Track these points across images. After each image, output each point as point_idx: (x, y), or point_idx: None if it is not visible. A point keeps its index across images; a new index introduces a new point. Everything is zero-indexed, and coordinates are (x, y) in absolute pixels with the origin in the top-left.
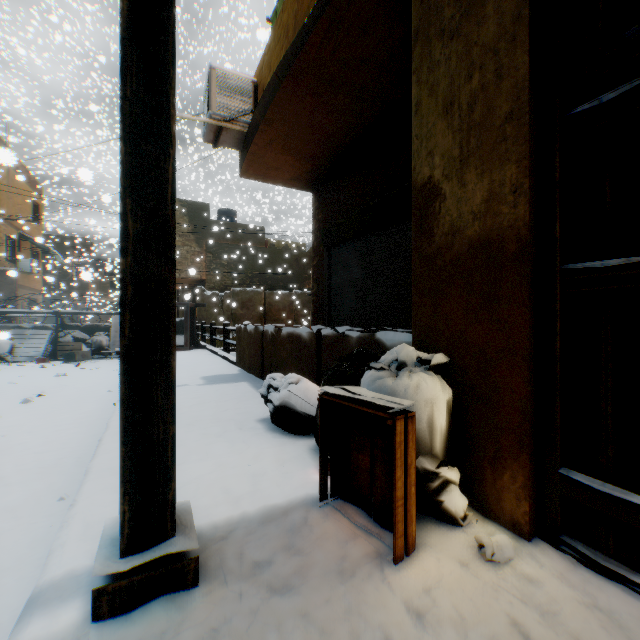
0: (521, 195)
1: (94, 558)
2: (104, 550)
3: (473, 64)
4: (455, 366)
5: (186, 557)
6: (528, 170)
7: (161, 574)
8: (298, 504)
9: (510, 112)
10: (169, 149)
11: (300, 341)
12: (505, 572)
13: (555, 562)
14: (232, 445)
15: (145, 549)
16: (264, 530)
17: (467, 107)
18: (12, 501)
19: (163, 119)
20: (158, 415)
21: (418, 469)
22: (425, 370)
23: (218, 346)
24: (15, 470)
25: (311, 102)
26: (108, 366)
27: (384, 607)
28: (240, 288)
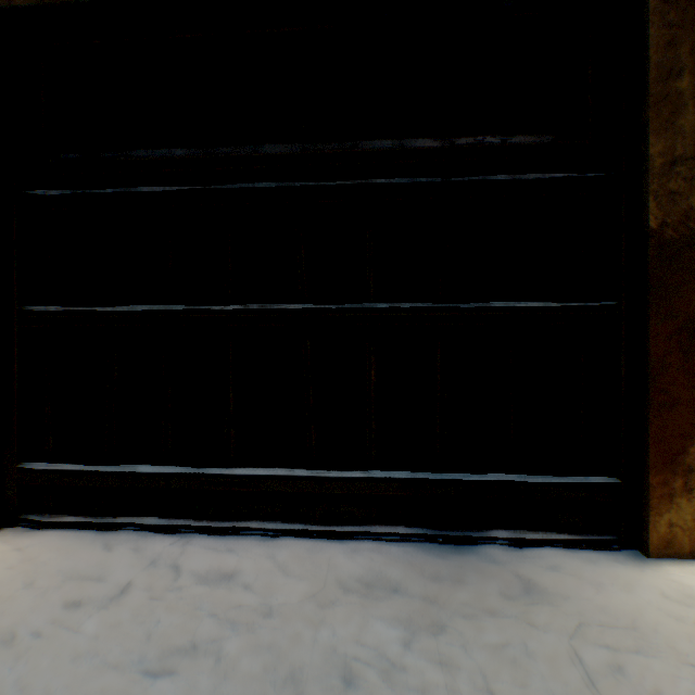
0: None
1: None
2: None
3: None
4: None
5: None
6: None
7: None
8: None
9: None
10: None
11: None
12: None
13: (9, 536)
14: None
15: None
16: None
17: None
18: None
19: None
20: None
21: None
22: None
23: None
24: None
25: None
26: None
27: None
28: None
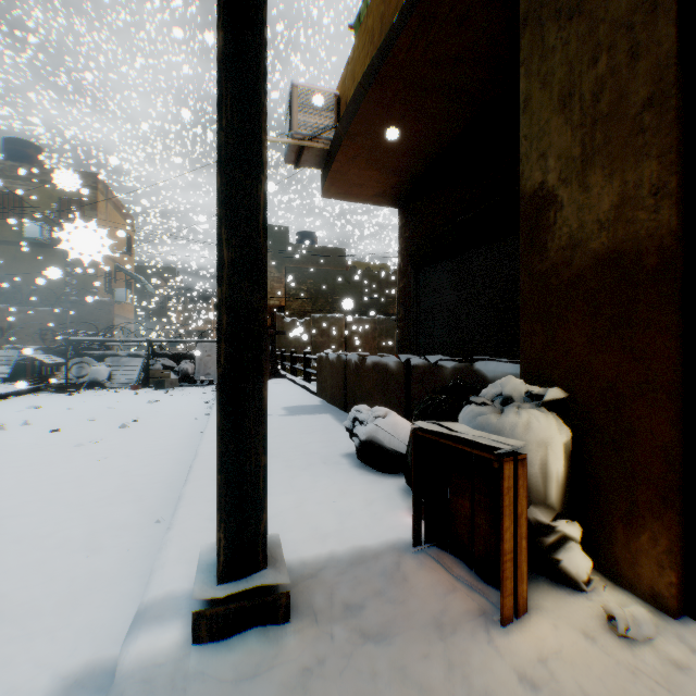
0: (663, 197)
1: (190, 582)
2: (201, 575)
3: (598, 45)
4: (574, 403)
5: (276, 591)
6: (673, 166)
7: (254, 605)
8: (389, 548)
9: (648, 97)
10: (261, 176)
11: (387, 371)
12: (643, 652)
13: None
14: (317, 480)
15: (238, 578)
16: (354, 572)
17: (590, 97)
18: (115, 520)
19: (255, 146)
20: (250, 445)
21: (529, 520)
22: (536, 406)
23: (298, 375)
24: (117, 491)
25: (398, 110)
26: (193, 394)
27: (491, 672)
28: (320, 314)
